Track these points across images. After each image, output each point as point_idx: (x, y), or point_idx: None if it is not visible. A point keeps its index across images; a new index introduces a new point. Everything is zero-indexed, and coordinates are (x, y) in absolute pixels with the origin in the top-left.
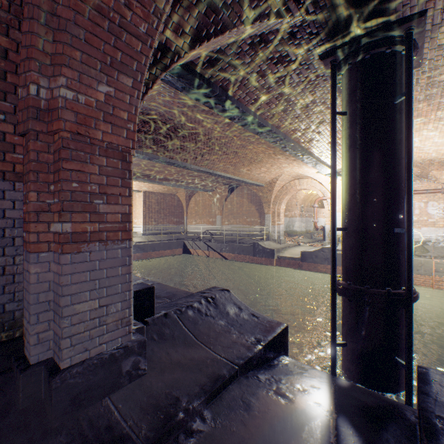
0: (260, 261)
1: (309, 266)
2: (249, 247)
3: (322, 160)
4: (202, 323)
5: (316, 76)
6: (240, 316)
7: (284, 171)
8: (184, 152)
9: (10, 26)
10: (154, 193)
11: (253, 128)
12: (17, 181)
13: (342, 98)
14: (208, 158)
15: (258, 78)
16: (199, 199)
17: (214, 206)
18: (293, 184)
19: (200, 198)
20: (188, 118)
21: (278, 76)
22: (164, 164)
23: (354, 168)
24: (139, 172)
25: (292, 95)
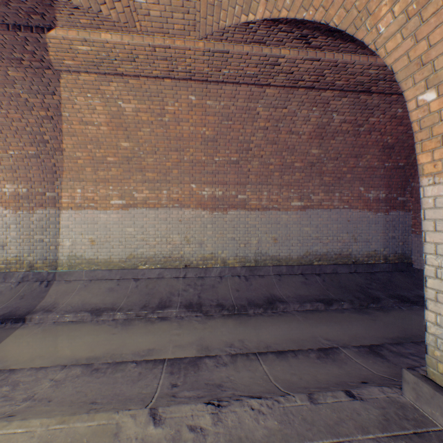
0: None
1: None
2: None
3: None
4: None
5: None
6: None
7: None
8: None
9: (414, 166)
10: None
11: None
12: (408, 212)
13: None
14: None
15: None
16: None
17: None
18: None
19: None
20: None
21: None
22: None
23: None
24: None
25: None
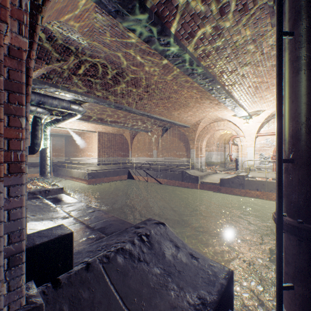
0: (187, 185)
1: (227, 189)
2: (178, 174)
3: (240, 103)
4: (133, 274)
5: (254, 4)
6: (177, 258)
7: (206, 115)
8: (126, 97)
9: None
10: (106, 134)
11: (186, 68)
12: None
13: (286, 20)
14: (146, 102)
15: (195, 3)
16: (140, 138)
17: (151, 143)
18: (212, 126)
19: (141, 137)
20: (127, 61)
21: (215, 2)
22: (110, 107)
23: (305, 92)
24: (92, 116)
25: (226, 29)
